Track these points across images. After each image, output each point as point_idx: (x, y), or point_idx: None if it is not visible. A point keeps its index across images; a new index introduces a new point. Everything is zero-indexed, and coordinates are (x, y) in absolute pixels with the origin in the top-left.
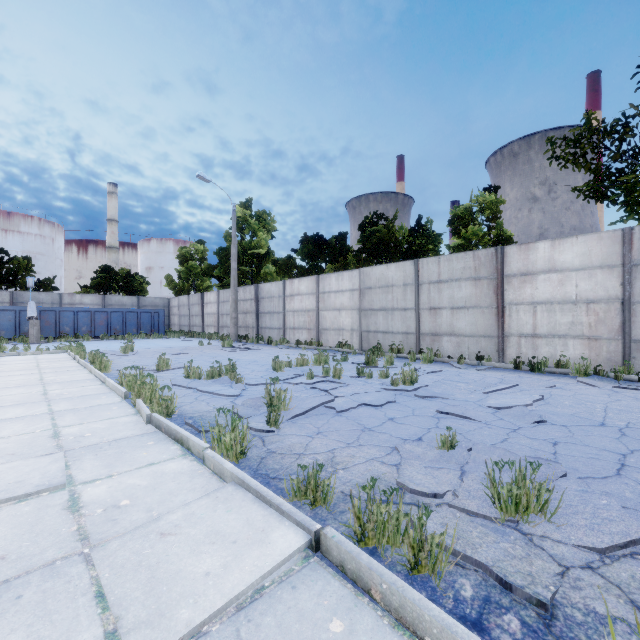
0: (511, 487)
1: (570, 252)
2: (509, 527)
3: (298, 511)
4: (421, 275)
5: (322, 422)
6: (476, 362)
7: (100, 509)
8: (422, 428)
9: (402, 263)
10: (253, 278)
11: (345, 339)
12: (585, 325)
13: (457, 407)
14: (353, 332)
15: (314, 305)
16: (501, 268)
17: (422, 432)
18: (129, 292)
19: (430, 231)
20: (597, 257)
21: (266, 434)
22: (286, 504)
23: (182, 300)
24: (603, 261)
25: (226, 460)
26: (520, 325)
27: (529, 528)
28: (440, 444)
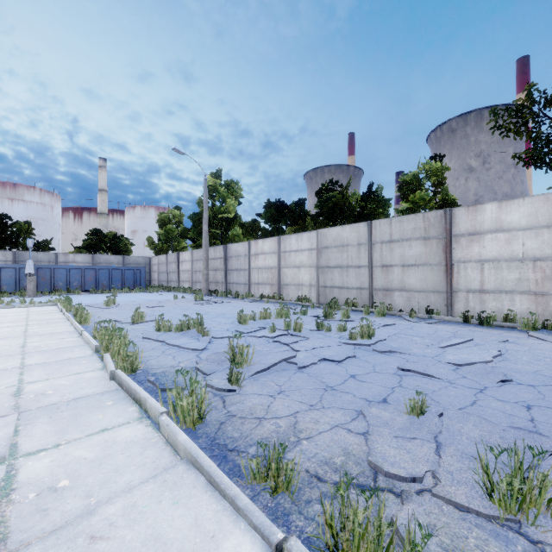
0: (511, 480)
1: (517, 213)
2: (511, 530)
3: (256, 509)
4: (374, 235)
5: (284, 379)
6: (426, 316)
7: (33, 493)
8: (385, 387)
9: (356, 225)
10: (223, 239)
11: (304, 293)
12: (532, 281)
13: (418, 364)
14: (311, 287)
15: (276, 263)
16: (450, 228)
17: (386, 392)
18: (116, 252)
19: (380, 196)
20: (544, 217)
21: (227, 393)
22: (242, 497)
23: (161, 259)
24: (550, 221)
25: (180, 430)
26: (468, 281)
27: (536, 532)
28: (408, 408)
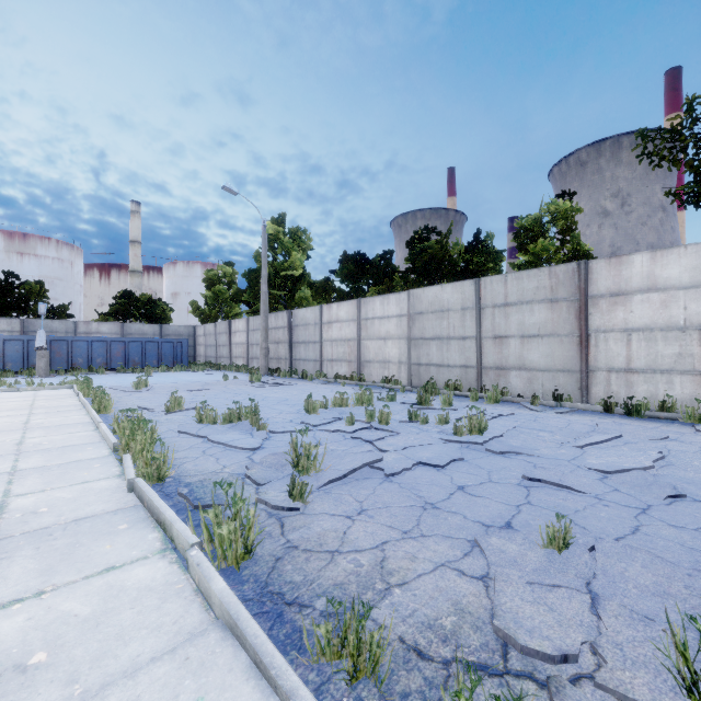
0: None
1: (676, 266)
2: None
3: None
4: (483, 297)
5: (366, 492)
6: (554, 403)
7: None
8: (508, 505)
9: (460, 283)
10: (286, 303)
11: (391, 373)
12: (697, 357)
13: (550, 470)
14: (401, 365)
15: (355, 333)
16: (585, 287)
17: (509, 512)
18: (151, 320)
19: (490, 247)
20: None
21: (287, 513)
22: (303, 693)
23: (208, 328)
24: None
25: (216, 573)
26: (609, 357)
27: None
28: (544, 538)
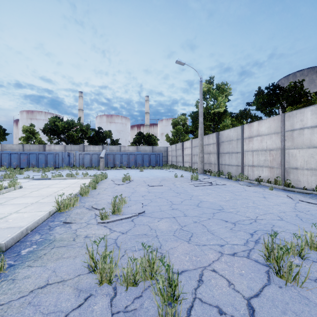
0: None
1: None
2: None
3: None
4: None
5: None
6: None
7: None
8: None
9: None
10: (214, 130)
11: None
12: None
13: None
14: None
15: (278, 144)
16: None
17: None
18: (149, 144)
19: None
20: None
21: None
22: None
23: (172, 147)
24: None
25: None
26: None
27: None
28: None
